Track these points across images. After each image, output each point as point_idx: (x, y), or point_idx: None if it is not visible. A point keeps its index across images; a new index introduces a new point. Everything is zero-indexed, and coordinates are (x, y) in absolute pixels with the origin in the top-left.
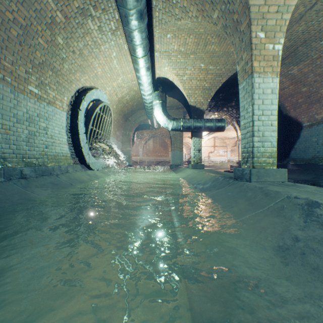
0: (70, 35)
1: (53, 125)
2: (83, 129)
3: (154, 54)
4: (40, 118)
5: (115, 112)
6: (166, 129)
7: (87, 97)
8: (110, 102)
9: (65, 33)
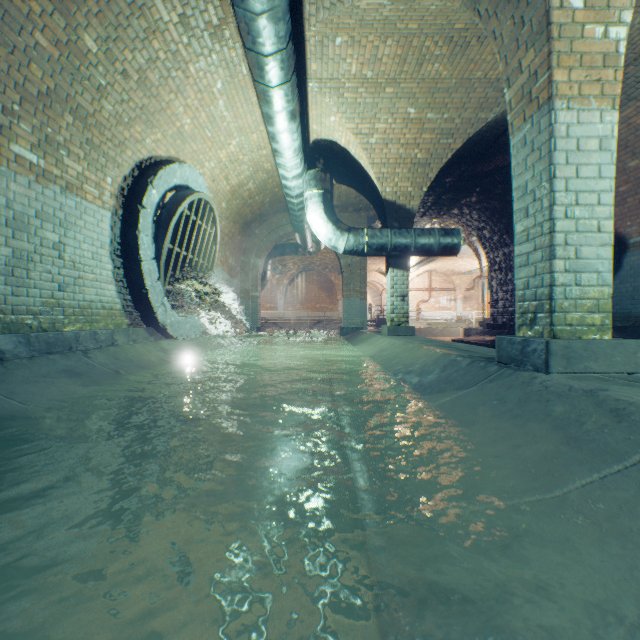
0: (115, 33)
1: (78, 238)
2: (149, 249)
3: (306, 86)
4: (44, 222)
5: (226, 216)
6: (332, 254)
7: (160, 180)
8: (214, 194)
9: (103, 25)
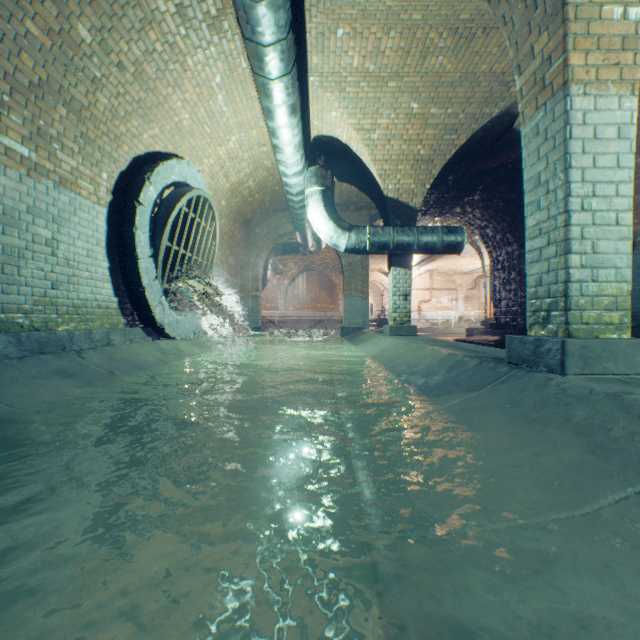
0: (110, 23)
1: (73, 235)
2: (147, 247)
3: (307, 80)
4: (36, 218)
5: (226, 214)
6: (333, 254)
7: (157, 176)
8: (214, 191)
9: (97, 15)
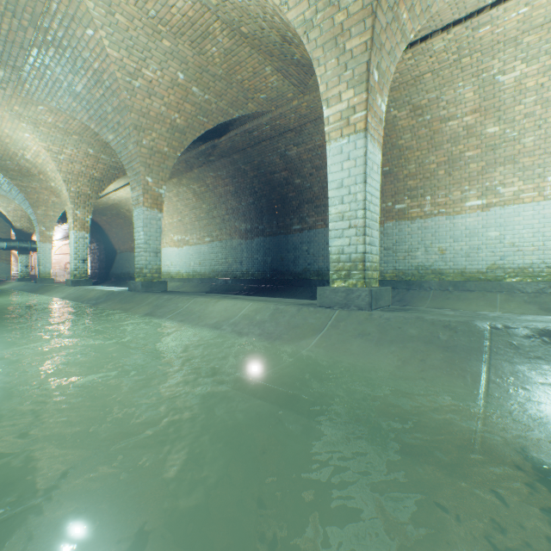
0: None
1: None
2: None
3: None
4: None
5: None
6: None
7: None
8: None
9: None
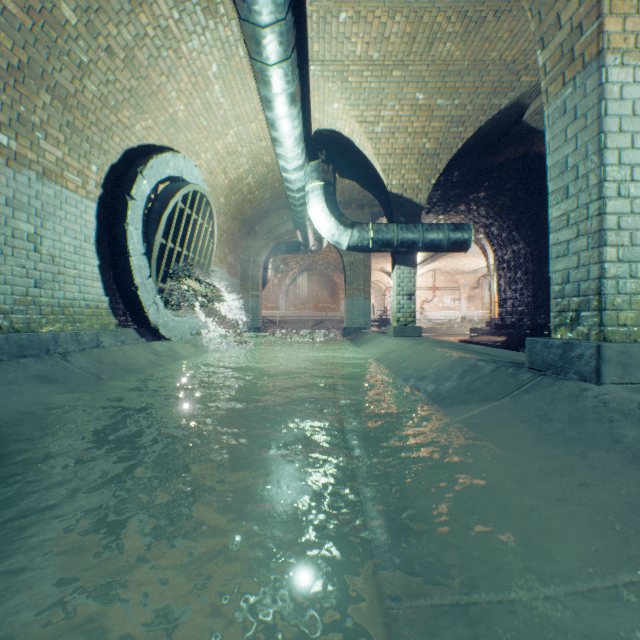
0: (97, 3)
1: (58, 230)
2: (139, 244)
3: (307, 69)
4: (16, 211)
5: (224, 212)
6: (334, 253)
7: (151, 170)
8: (212, 188)
9: None
